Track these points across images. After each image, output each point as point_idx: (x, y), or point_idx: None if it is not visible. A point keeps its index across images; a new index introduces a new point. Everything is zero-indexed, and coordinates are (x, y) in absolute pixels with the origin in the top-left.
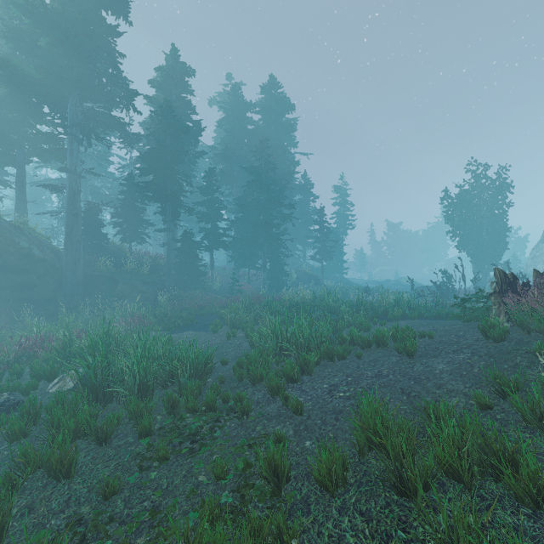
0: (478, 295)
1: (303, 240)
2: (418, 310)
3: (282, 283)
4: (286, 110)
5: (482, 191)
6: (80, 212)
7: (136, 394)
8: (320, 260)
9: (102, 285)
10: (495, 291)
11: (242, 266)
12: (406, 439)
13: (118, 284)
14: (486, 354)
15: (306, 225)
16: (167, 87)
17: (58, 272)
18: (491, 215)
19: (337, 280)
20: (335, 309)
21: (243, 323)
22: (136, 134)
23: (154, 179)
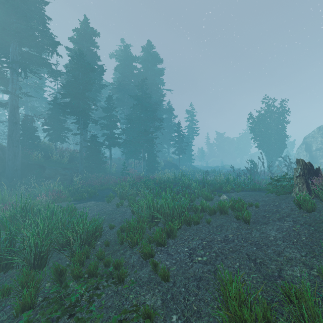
0: (284, 177)
1: (167, 142)
2: (241, 186)
3: (155, 168)
4: (158, 62)
5: (271, 114)
6: (18, 121)
7: (32, 262)
8: (178, 154)
9: (34, 170)
10: (300, 174)
11: (130, 158)
12: (269, 321)
13: (46, 169)
14: (305, 222)
15: (169, 133)
16: (80, 42)
17: (2, 161)
18: (276, 128)
19: (188, 166)
20: (189, 186)
21: (128, 195)
22: (59, 71)
23: (71, 101)
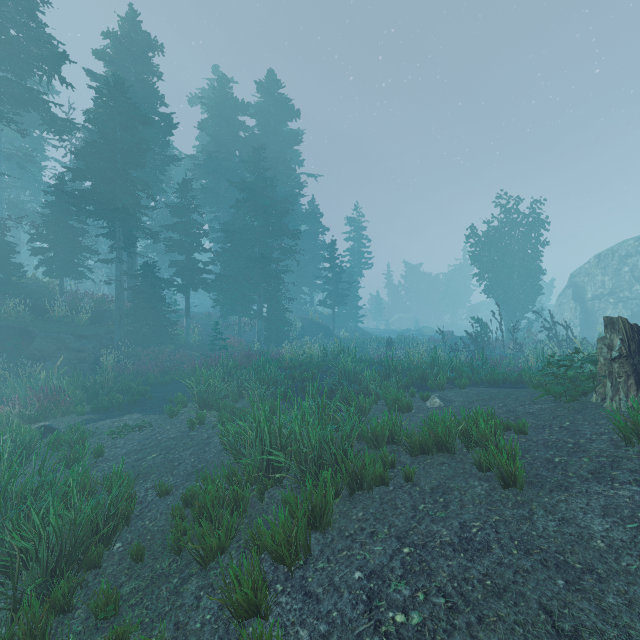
0: (571, 357)
1: (310, 281)
2: (466, 374)
3: (283, 335)
4: (289, 116)
5: (513, 228)
6: None
7: None
8: (330, 306)
9: (7, 340)
10: (620, 353)
11: (231, 313)
12: None
13: (34, 339)
14: None
15: (314, 263)
16: (121, 62)
17: None
18: (523, 256)
19: (351, 330)
20: (355, 375)
21: (219, 399)
22: (69, 121)
23: (95, 186)
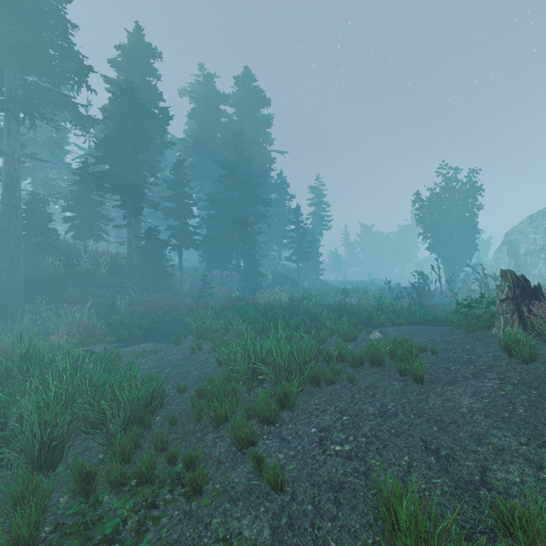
0: (479, 300)
1: (278, 240)
2: (404, 315)
3: (257, 285)
4: (262, 104)
5: (453, 194)
6: (20, 204)
7: (36, 457)
8: (296, 261)
9: (48, 288)
10: (507, 296)
11: (215, 267)
12: None
13: (68, 287)
14: (520, 381)
15: (282, 225)
16: (129, 68)
17: None
18: (461, 218)
19: (313, 282)
20: (315, 315)
21: (211, 333)
22: (91, 117)
23: (112, 168)
